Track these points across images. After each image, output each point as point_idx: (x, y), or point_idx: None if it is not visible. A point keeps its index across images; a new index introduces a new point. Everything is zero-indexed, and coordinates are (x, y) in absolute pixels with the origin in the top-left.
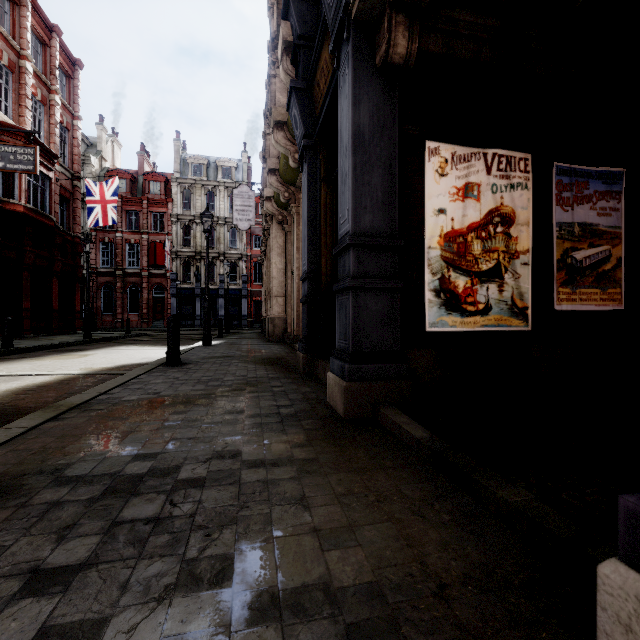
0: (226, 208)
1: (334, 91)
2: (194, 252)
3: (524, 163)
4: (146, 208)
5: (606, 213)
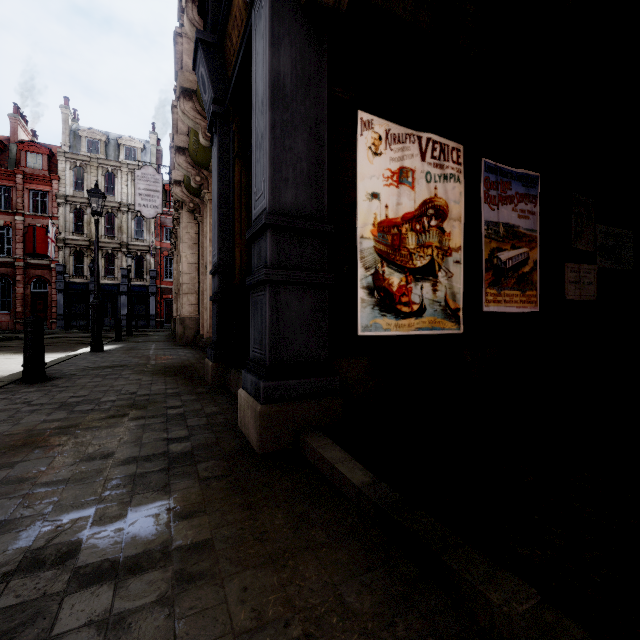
0: (130, 193)
1: (249, 42)
2: (88, 241)
3: (456, 154)
4: (21, 184)
5: (525, 216)
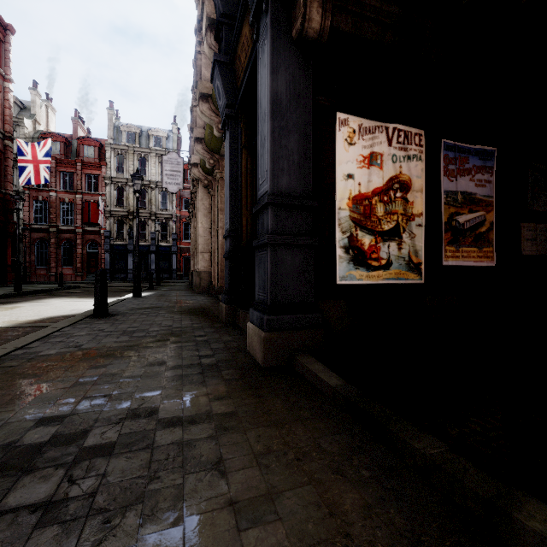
0: (157, 173)
1: (254, 64)
2: (127, 212)
3: (419, 138)
4: (80, 170)
5: (482, 184)
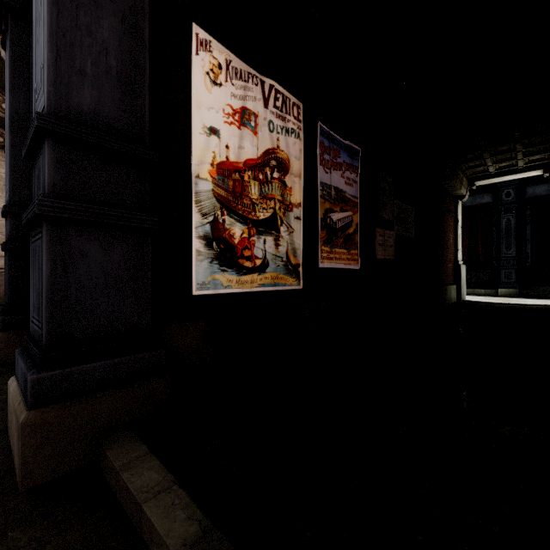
0: None
1: None
2: None
3: (297, 110)
4: None
5: (350, 183)
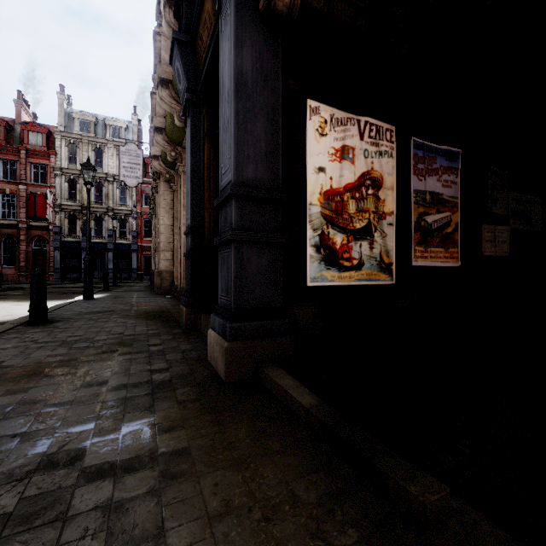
0: (115, 166)
1: (217, 42)
2: (80, 206)
3: (390, 134)
4: (24, 158)
5: (448, 185)
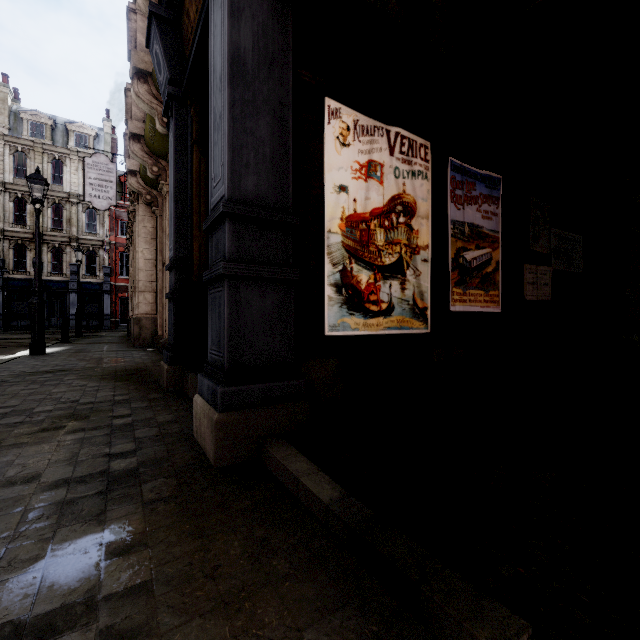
0: (81, 183)
1: (207, 17)
2: (32, 233)
3: (424, 151)
4: None
5: (488, 217)
